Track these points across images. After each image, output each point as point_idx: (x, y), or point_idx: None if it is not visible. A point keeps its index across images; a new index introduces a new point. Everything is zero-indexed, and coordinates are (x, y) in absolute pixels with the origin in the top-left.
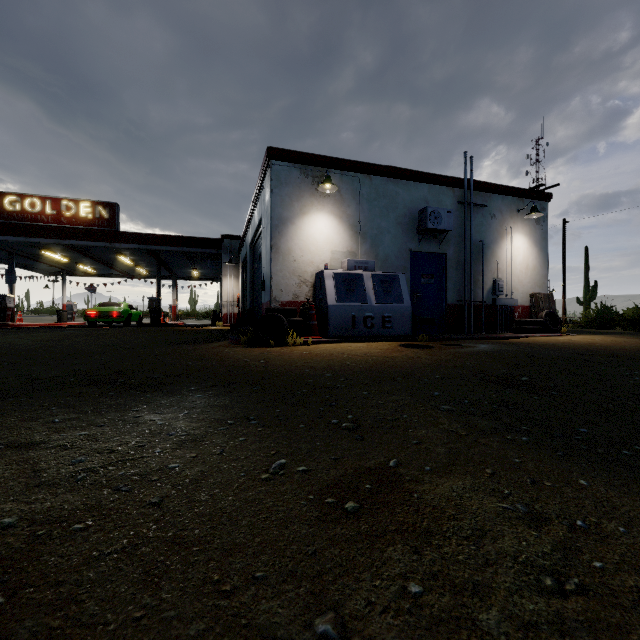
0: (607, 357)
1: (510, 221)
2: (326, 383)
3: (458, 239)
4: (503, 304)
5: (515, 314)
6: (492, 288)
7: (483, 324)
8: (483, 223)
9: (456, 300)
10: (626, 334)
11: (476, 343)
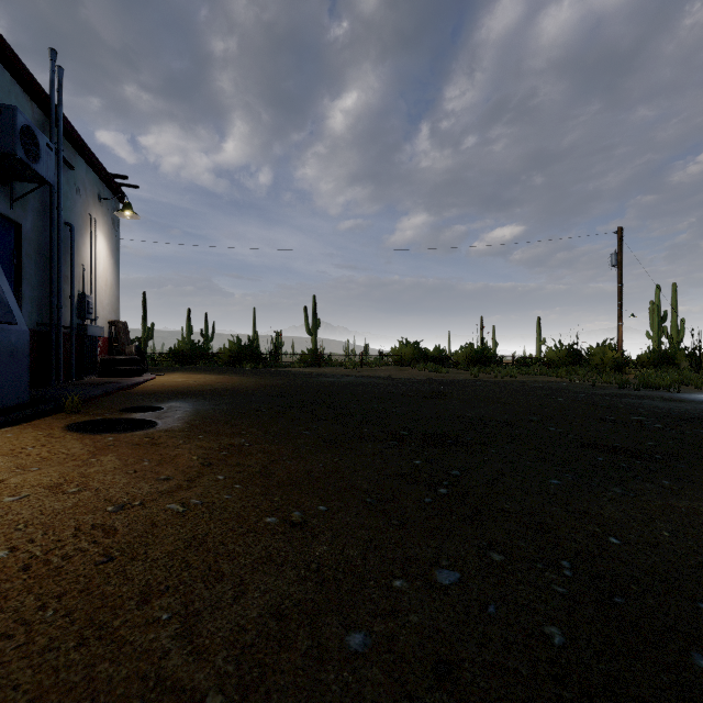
0: (295, 395)
1: (94, 209)
2: (564, 594)
3: (39, 205)
4: (93, 334)
5: (98, 349)
6: (78, 307)
7: (74, 366)
8: (69, 195)
9: (36, 322)
10: (182, 370)
11: (155, 399)
